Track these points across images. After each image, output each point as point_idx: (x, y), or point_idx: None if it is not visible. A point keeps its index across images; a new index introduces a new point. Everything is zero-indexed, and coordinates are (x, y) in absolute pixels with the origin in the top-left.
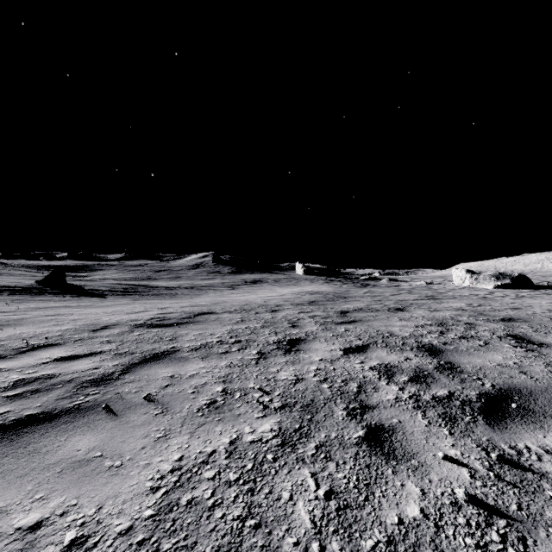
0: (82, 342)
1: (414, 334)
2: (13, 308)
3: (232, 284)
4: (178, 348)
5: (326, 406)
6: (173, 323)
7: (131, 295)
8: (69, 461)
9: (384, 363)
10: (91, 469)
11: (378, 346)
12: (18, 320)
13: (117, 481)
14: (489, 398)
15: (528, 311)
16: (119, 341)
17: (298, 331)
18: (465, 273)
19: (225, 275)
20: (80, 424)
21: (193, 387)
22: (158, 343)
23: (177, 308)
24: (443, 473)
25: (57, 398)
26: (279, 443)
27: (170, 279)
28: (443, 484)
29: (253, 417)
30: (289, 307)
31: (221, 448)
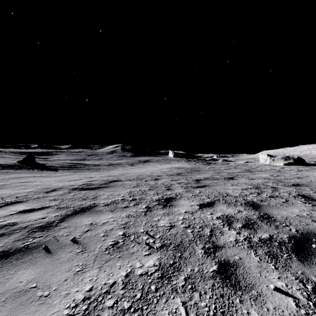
0: (38, 200)
1: (241, 194)
2: (1, 177)
3: (132, 162)
4: (97, 203)
5: (190, 246)
6: (95, 187)
7: (73, 169)
8: (12, 292)
9: (225, 214)
10: (27, 298)
11: (220, 202)
12: (2, 185)
13: (43, 309)
14: (296, 240)
15: (307, 179)
16: (61, 199)
17: (171, 192)
18: (266, 156)
19: (128, 157)
20: (26, 260)
21: (104, 232)
22: (85, 201)
23: (99, 177)
24: (276, 302)
25: (14, 240)
26: (159, 276)
27: (96, 159)
28: (277, 312)
29: (142, 255)
30: (165, 177)
31: (119, 280)
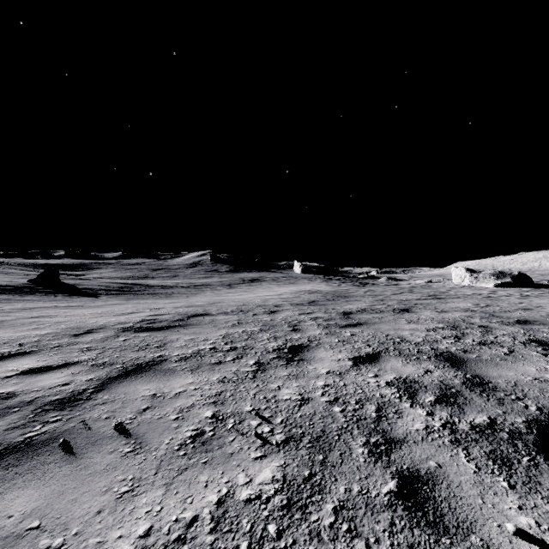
0: (59, 350)
1: (427, 339)
2: None
3: (230, 282)
4: (166, 356)
5: (341, 440)
6: (164, 326)
7: (126, 294)
8: None
9: (401, 377)
10: None
11: (390, 354)
12: None
13: None
14: (541, 427)
15: (541, 312)
16: (101, 348)
17: (300, 336)
18: (464, 272)
19: (223, 274)
20: (24, 470)
21: (177, 411)
22: (144, 351)
23: (170, 309)
24: None
25: (7, 428)
26: (284, 503)
27: (167, 277)
28: None
29: (249, 458)
30: (288, 308)
31: (205, 511)
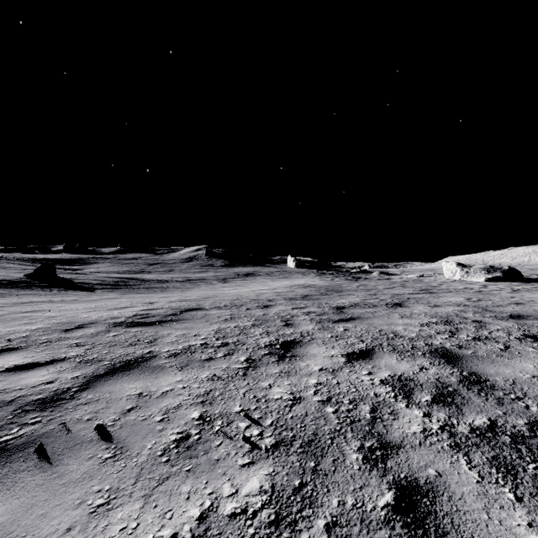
0: (47, 346)
1: (421, 334)
2: None
3: (224, 277)
4: (156, 353)
5: (334, 444)
6: (156, 320)
7: (121, 288)
8: None
9: (396, 374)
10: None
11: (384, 350)
12: None
13: None
14: None
15: (533, 307)
16: (90, 343)
17: (293, 331)
18: (455, 266)
19: (218, 268)
20: None
21: (163, 412)
22: (133, 347)
23: (164, 303)
24: None
25: None
26: (272, 519)
27: (163, 272)
28: None
29: (235, 465)
30: (282, 302)
31: (185, 529)
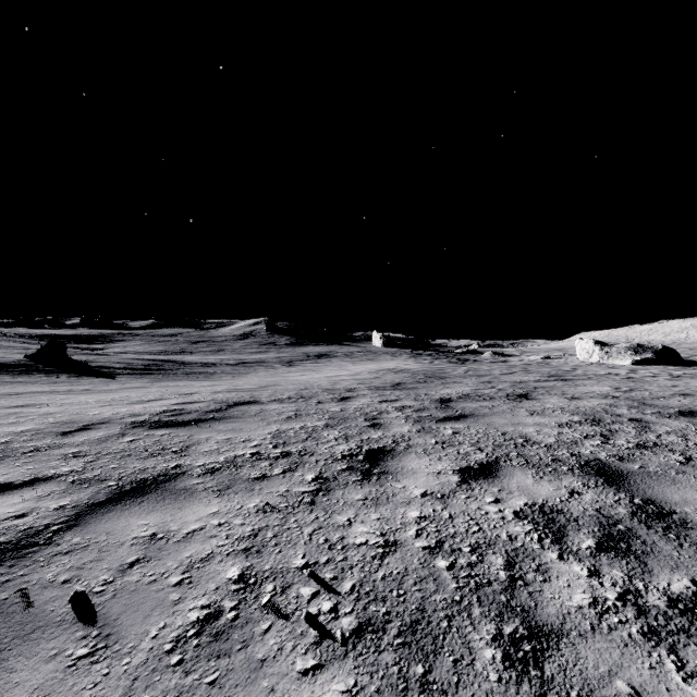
0: (32, 457)
1: (562, 439)
2: None
3: (290, 359)
4: (185, 467)
5: (453, 630)
6: (192, 419)
7: (152, 374)
8: None
9: (536, 503)
10: None
11: (513, 464)
12: None
13: None
14: None
15: None
16: (94, 453)
17: (381, 434)
18: (593, 345)
19: (282, 347)
20: None
21: (183, 568)
22: (155, 458)
23: (206, 394)
24: None
25: None
26: None
27: (210, 352)
28: None
29: (292, 673)
30: (365, 393)
31: None
